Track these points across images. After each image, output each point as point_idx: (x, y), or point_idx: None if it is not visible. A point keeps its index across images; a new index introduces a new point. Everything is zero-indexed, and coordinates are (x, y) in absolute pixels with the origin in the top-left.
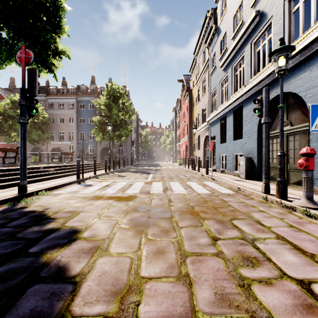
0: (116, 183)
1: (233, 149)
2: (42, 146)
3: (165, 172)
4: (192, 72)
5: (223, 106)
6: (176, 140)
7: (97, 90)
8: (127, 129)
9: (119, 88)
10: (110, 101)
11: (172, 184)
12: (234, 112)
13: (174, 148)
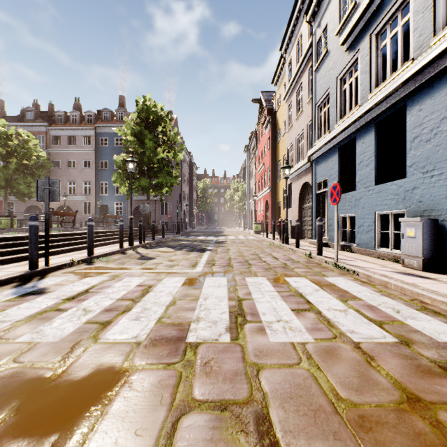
0: (113, 283)
1: (374, 202)
2: (41, 203)
3: (234, 247)
4: (276, 83)
5: (349, 117)
6: (249, 195)
7: (128, 118)
8: (171, 174)
9: (155, 105)
10: (141, 128)
11: (252, 285)
12: (377, 125)
13: (246, 207)
